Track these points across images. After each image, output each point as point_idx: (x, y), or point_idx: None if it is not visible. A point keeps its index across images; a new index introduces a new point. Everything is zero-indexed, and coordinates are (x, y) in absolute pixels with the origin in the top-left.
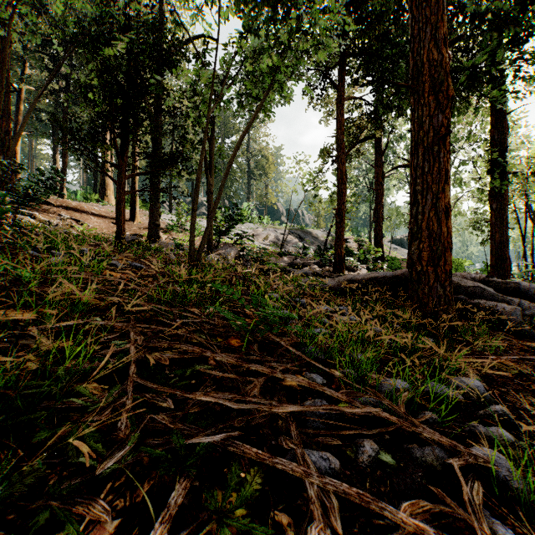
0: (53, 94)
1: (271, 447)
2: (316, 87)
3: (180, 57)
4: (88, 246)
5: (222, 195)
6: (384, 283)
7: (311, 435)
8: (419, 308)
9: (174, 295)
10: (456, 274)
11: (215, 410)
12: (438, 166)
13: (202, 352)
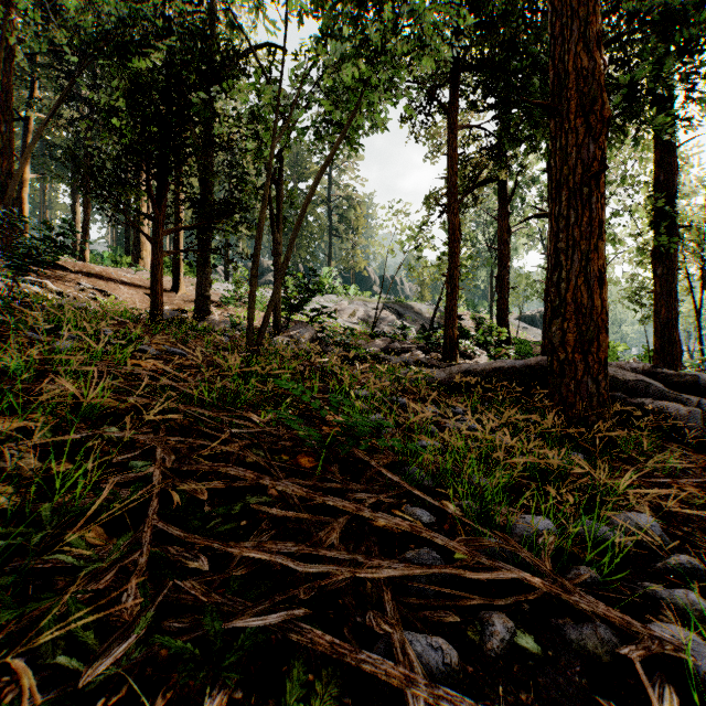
0: (71, 124)
1: (355, 627)
2: (419, 112)
3: (239, 72)
4: (111, 325)
5: (295, 257)
6: (513, 376)
7: (414, 607)
8: (562, 410)
9: (224, 393)
10: (610, 363)
11: (273, 568)
12: (589, 215)
13: (258, 478)
